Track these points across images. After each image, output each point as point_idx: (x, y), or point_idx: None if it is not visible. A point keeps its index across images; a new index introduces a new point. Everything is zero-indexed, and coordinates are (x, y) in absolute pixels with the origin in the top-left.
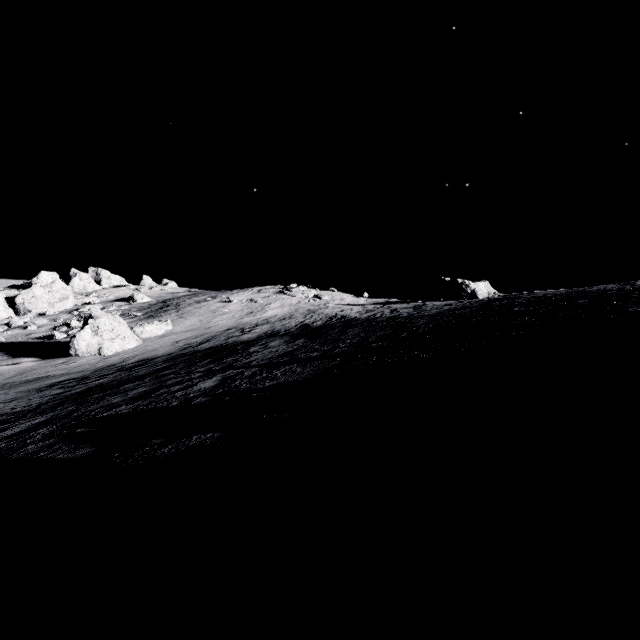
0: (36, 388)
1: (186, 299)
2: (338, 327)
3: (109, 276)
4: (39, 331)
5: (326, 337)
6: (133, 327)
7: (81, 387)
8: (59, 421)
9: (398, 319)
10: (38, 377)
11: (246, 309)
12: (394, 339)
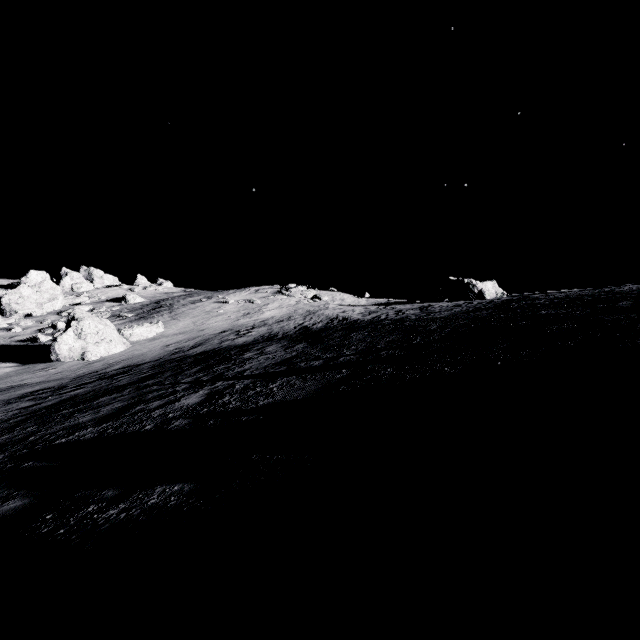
0: (4, 400)
1: (180, 299)
2: (340, 330)
3: (102, 275)
4: (24, 333)
5: (328, 342)
6: (121, 329)
7: (53, 399)
8: (9, 448)
9: (406, 322)
10: (12, 385)
11: (242, 310)
12: (407, 346)
